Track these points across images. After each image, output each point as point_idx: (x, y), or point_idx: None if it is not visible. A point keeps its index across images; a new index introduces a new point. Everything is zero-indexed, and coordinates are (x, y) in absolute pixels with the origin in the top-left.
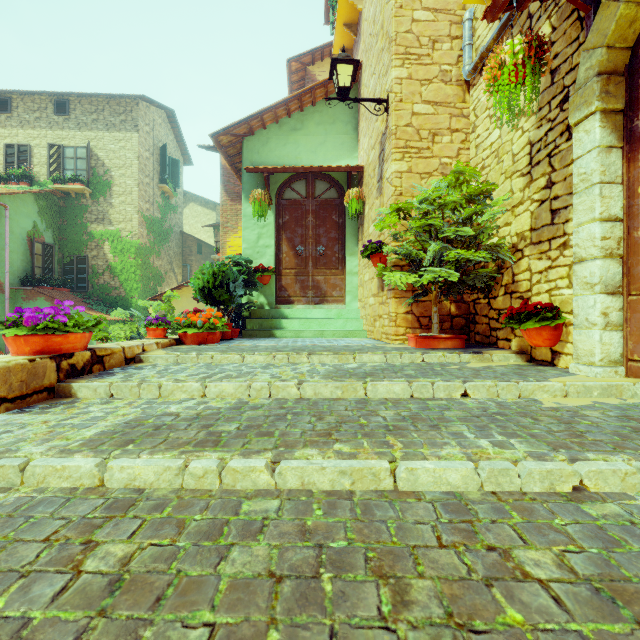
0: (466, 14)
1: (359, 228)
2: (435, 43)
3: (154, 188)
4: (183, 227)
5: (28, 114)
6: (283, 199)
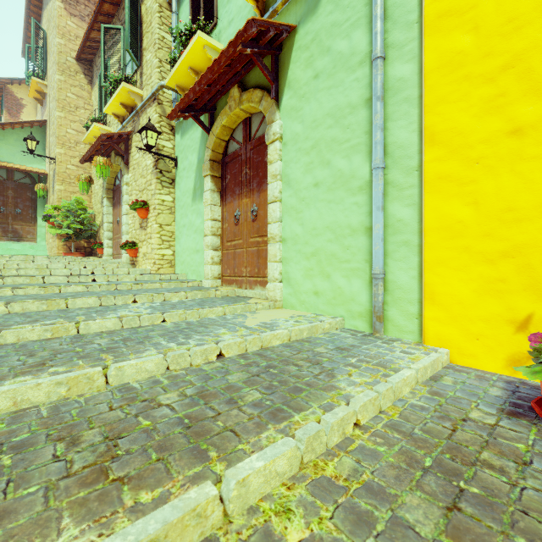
0: None
1: (46, 203)
2: (78, 144)
3: None
4: None
5: None
6: None
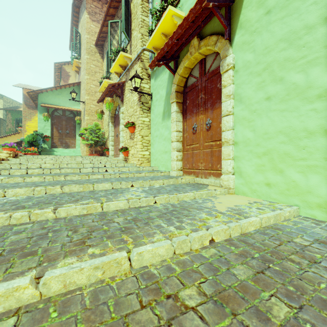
0: None
1: (80, 127)
2: (96, 92)
3: None
4: None
5: None
6: (54, 115)
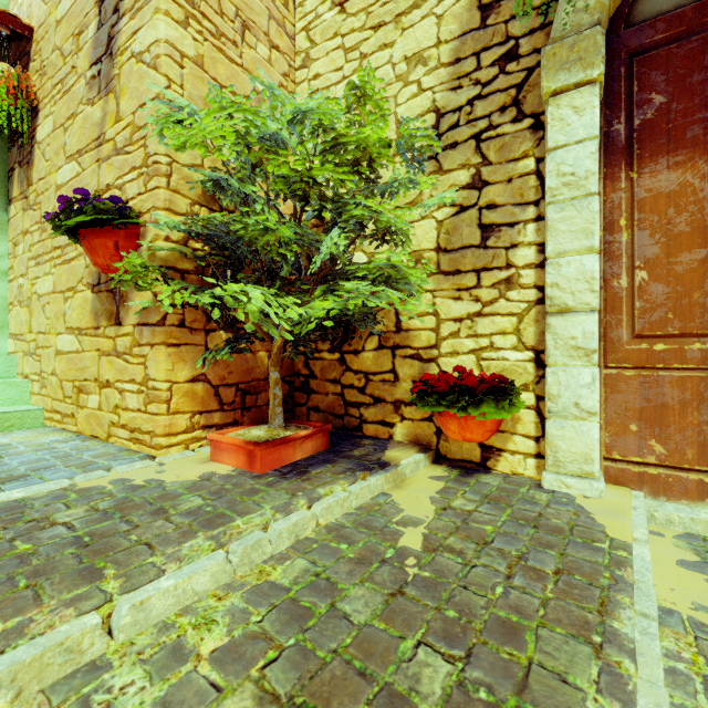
0: None
1: (13, 170)
2: None
3: None
4: None
5: None
6: None
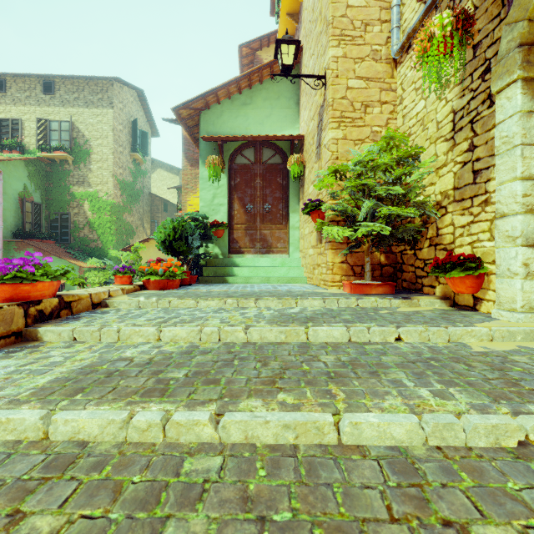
0: (394, 0)
1: (300, 189)
2: (367, 26)
3: (127, 156)
4: (152, 189)
5: (20, 93)
6: (235, 164)
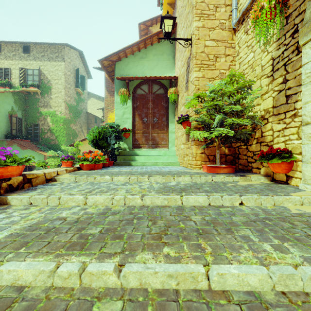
0: None
1: (175, 109)
2: (217, 8)
3: (72, 90)
4: (88, 110)
5: (9, 53)
6: (136, 94)
